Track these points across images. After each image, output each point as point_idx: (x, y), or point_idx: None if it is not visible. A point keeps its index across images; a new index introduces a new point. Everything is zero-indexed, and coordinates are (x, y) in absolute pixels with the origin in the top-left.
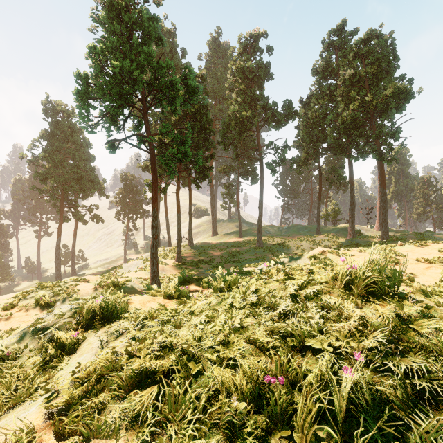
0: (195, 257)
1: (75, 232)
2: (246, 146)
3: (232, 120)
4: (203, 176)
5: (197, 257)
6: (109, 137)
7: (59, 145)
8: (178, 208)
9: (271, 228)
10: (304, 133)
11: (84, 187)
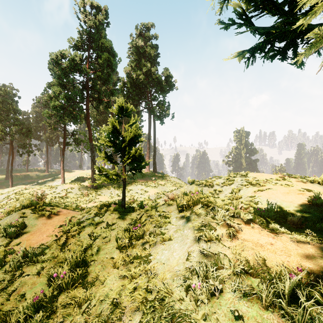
0: None
1: None
2: None
3: None
4: None
5: None
6: None
7: None
8: None
9: None
10: None
11: None
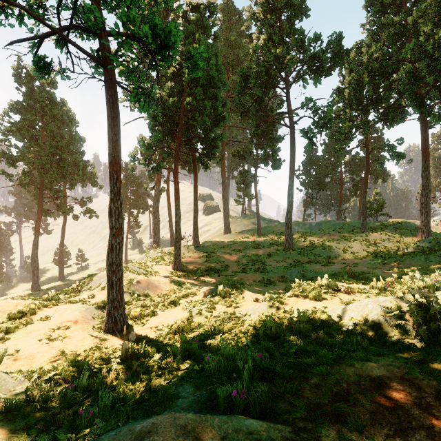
0: (201, 263)
1: (63, 228)
2: (267, 122)
3: (254, 64)
4: (211, 149)
5: (204, 262)
6: (32, 45)
7: (33, 118)
8: (177, 193)
9: (296, 224)
10: (352, 92)
11: (64, 171)
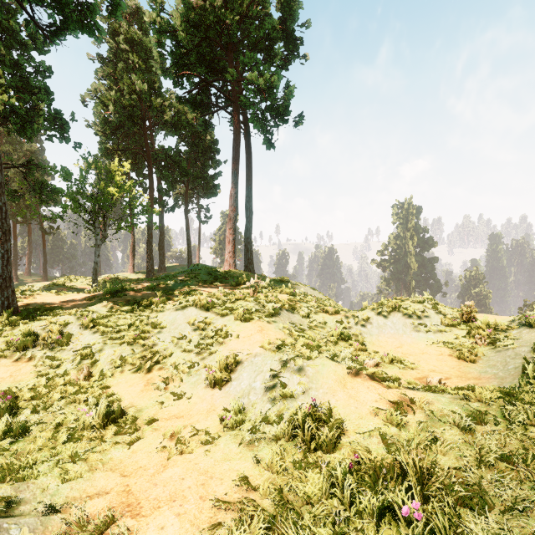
0: None
1: None
2: None
3: None
4: None
5: None
6: None
7: None
8: None
9: None
10: None
11: None
